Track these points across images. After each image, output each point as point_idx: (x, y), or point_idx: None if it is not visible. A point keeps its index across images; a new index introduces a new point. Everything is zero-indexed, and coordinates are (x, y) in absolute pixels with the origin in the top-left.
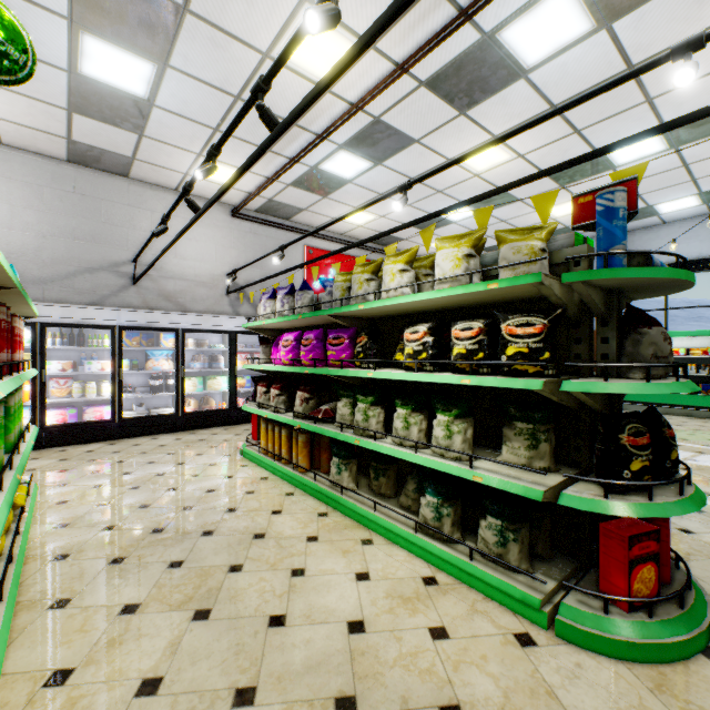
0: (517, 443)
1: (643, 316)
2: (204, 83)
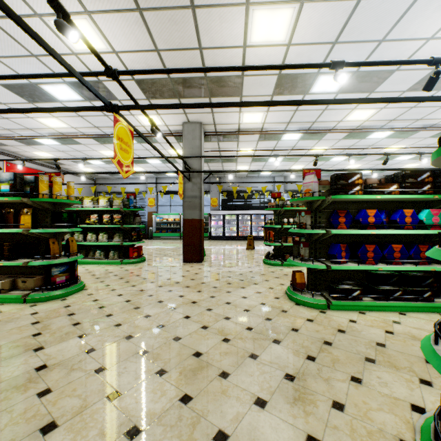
0: (117, 237)
1: (137, 215)
2: None
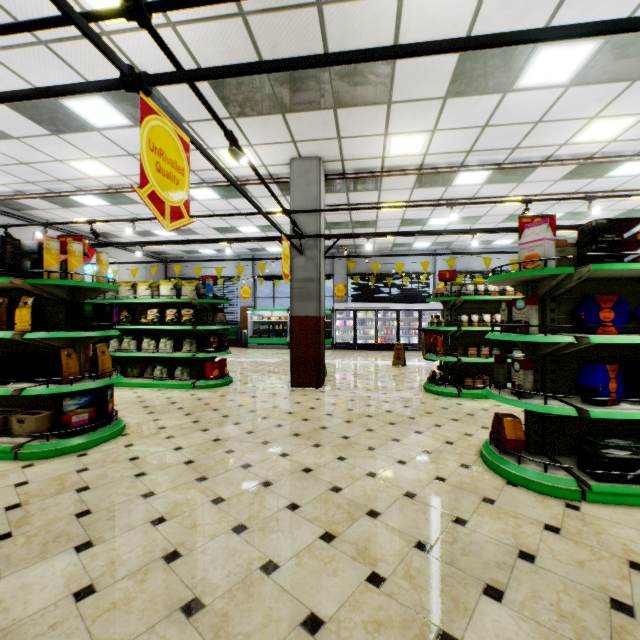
0: (187, 345)
1: (218, 310)
2: (2, 153)
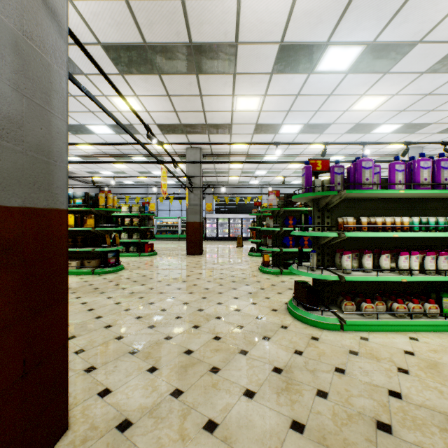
0: (135, 236)
1: (150, 219)
2: None
